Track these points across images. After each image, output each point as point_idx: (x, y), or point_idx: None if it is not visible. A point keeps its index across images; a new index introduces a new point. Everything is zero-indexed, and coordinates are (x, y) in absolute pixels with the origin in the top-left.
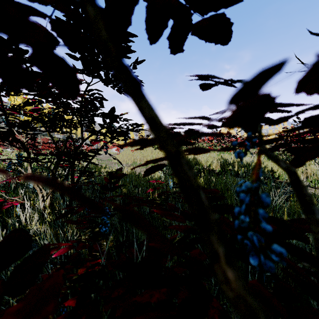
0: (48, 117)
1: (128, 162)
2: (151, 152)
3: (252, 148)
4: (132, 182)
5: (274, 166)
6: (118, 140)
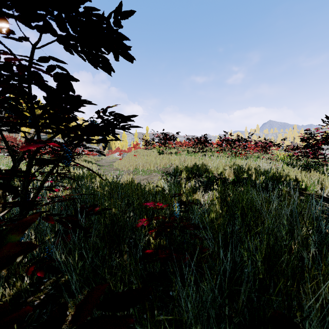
0: (7, 112)
1: (130, 168)
2: (155, 157)
3: (266, 153)
4: (127, 197)
5: (299, 175)
6: (93, 143)
